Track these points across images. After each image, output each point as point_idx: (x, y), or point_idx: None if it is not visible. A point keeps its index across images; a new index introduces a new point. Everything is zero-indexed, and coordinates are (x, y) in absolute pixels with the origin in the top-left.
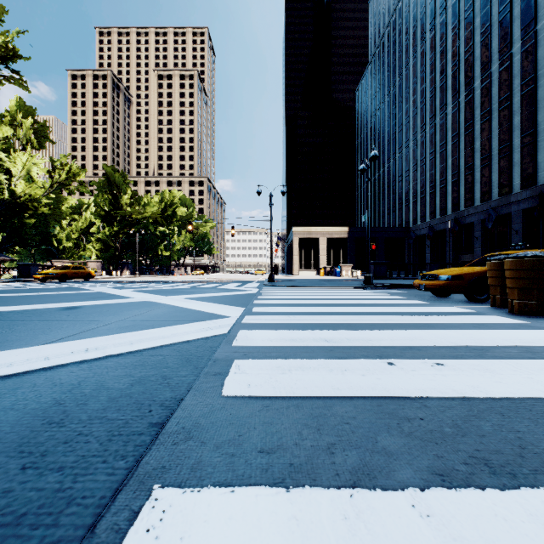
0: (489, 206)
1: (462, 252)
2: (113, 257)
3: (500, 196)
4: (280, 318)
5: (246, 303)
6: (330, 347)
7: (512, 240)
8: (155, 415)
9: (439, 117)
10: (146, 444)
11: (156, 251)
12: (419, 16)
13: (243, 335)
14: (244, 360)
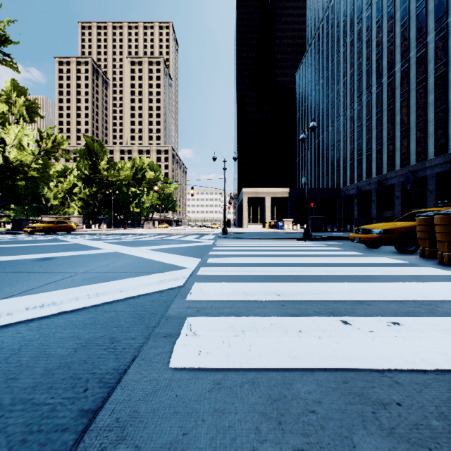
0: (407, 171)
1: (385, 209)
2: (92, 213)
3: (417, 162)
4: (232, 269)
5: (202, 253)
6: (281, 301)
7: (427, 198)
8: (89, 396)
9: (365, 96)
10: (67, 448)
11: (129, 208)
12: (348, 12)
13: (197, 288)
14: (196, 318)
